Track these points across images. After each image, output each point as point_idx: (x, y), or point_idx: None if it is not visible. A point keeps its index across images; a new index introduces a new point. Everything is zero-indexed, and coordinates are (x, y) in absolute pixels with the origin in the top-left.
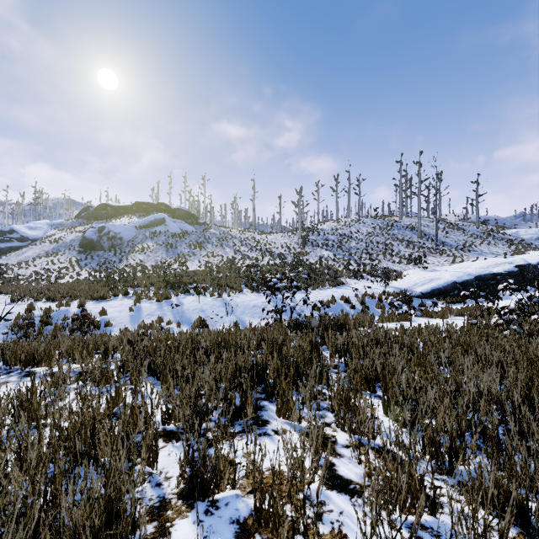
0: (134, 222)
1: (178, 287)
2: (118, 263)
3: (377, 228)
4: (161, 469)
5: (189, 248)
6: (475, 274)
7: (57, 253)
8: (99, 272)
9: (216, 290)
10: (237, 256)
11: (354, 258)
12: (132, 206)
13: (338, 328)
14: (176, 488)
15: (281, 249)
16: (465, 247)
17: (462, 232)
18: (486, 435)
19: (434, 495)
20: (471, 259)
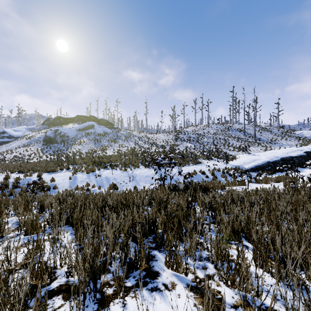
0: (75, 127)
1: (100, 165)
2: (65, 150)
3: (219, 130)
4: None
5: (108, 142)
6: (280, 157)
7: (30, 145)
8: (53, 156)
9: (123, 167)
10: (137, 147)
11: (206, 148)
12: (75, 118)
13: (202, 190)
14: None
15: (162, 143)
16: (272, 141)
17: (270, 133)
18: None
19: None
20: (276, 148)
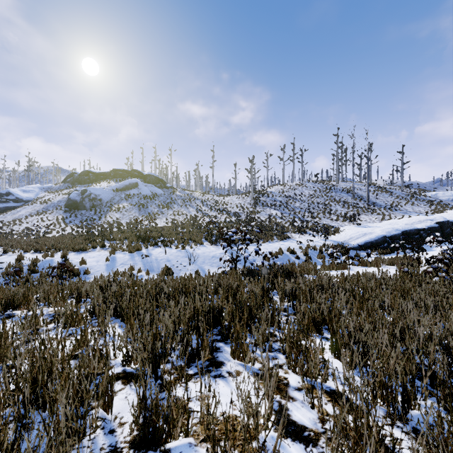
0: (111, 186)
1: (148, 240)
2: (98, 220)
3: (318, 191)
4: (116, 414)
5: (158, 207)
6: (402, 230)
7: (46, 212)
8: (81, 228)
9: (180, 243)
10: (199, 214)
11: (298, 216)
12: (110, 173)
13: (286, 276)
14: (129, 436)
15: (236, 209)
16: (392, 206)
17: (390, 194)
18: (433, 378)
19: (394, 447)
20: (397, 217)
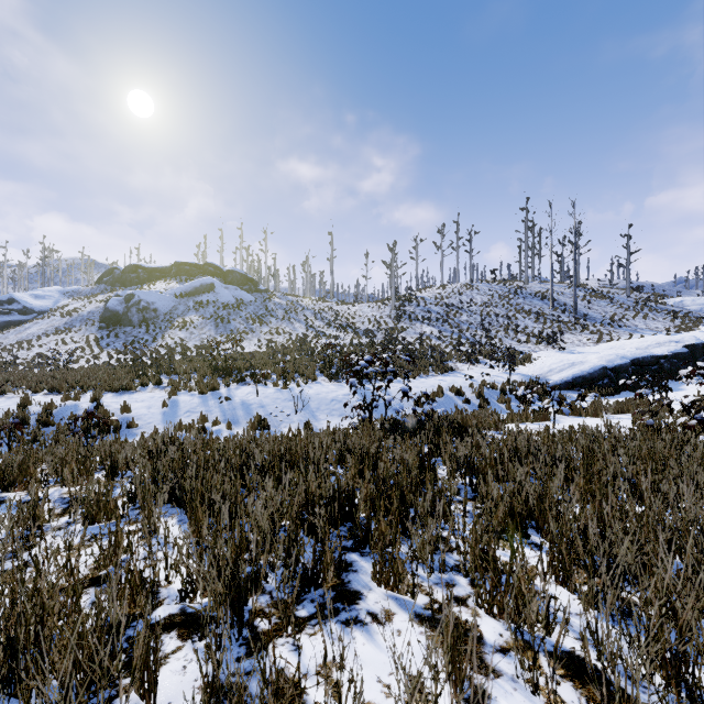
0: (173, 289)
1: (230, 374)
2: (151, 342)
3: (496, 296)
4: None
5: (245, 322)
6: (631, 357)
7: (70, 329)
8: (124, 354)
9: (280, 379)
10: (310, 333)
11: (465, 336)
12: (171, 268)
13: (454, 432)
14: None
15: (368, 324)
16: (613, 321)
17: (609, 302)
18: None
19: None
20: (622, 337)
